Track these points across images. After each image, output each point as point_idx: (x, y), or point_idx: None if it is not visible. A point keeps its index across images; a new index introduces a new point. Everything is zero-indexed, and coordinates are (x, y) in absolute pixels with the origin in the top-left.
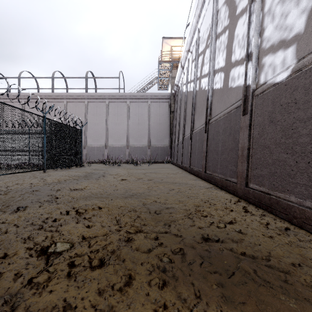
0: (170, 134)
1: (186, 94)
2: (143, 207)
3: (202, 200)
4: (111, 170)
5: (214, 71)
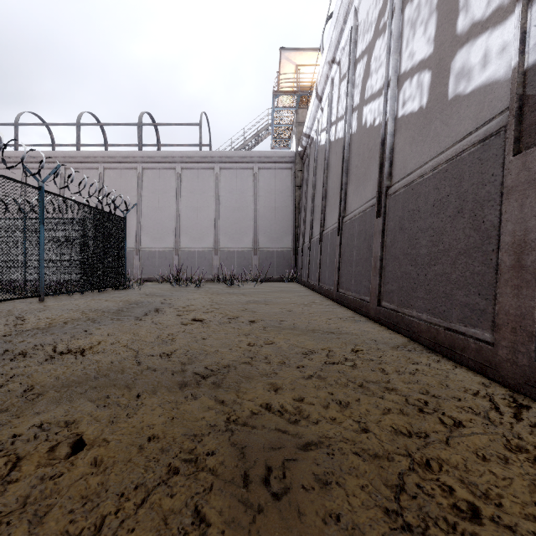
0: (295, 227)
1: (327, 148)
2: (224, 443)
3: (407, 399)
4: (180, 296)
5: (399, 79)
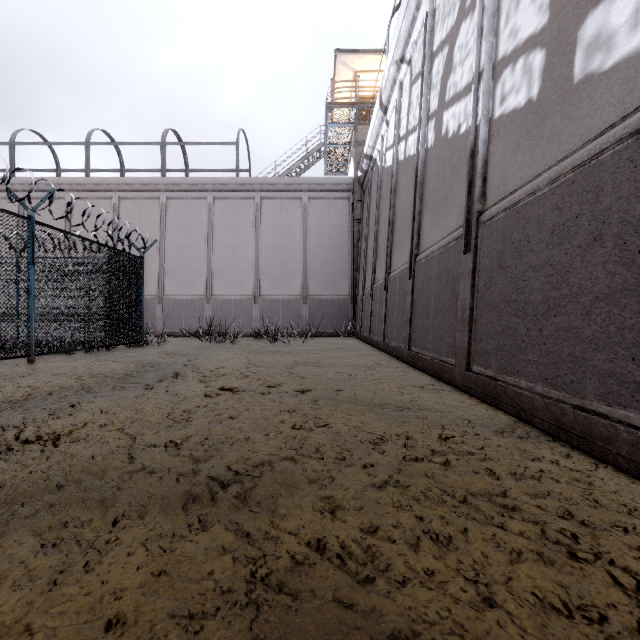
0: (354, 270)
1: (395, 169)
2: (241, 636)
3: (544, 531)
4: (209, 356)
5: (495, 67)
